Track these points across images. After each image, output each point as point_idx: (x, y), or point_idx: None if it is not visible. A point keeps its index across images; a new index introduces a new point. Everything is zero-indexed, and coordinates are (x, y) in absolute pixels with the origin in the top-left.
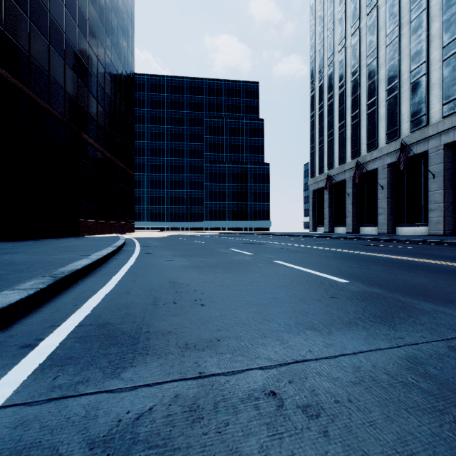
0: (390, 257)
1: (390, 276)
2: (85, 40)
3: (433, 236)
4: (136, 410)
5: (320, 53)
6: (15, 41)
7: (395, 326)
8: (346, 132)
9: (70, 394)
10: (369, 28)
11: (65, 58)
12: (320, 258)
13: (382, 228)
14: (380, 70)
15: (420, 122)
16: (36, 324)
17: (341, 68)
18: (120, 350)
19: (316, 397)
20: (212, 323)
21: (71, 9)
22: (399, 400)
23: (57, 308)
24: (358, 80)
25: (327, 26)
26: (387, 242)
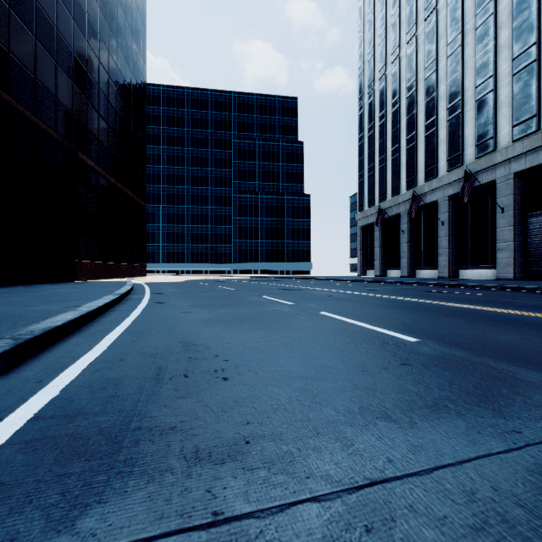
0: (460, 306)
1: (468, 331)
2: (83, 38)
3: (502, 281)
4: None
5: (370, 63)
6: None
7: (501, 411)
8: (401, 157)
9: None
10: (427, 35)
11: (56, 58)
12: (376, 309)
13: (443, 271)
14: (440, 85)
15: (486, 146)
16: None
17: (395, 81)
18: (86, 467)
19: None
20: (238, 409)
21: None
22: None
23: (10, 388)
24: (415, 96)
25: (378, 32)
26: (451, 288)
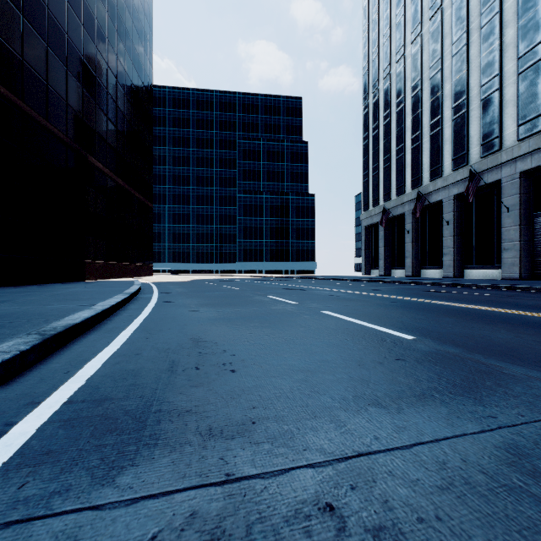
0: (461, 306)
1: (464, 330)
2: (93, 43)
3: (508, 281)
4: (132, 540)
5: (375, 63)
6: (4, 42)
7: (482, 400)
8: (405, 157)
9: (39, 513)
10: (432, 34)
11: (67, 64)
12: (377, 308)
13: (448, 271)
14: (445, 85)
15: (491, 145)
16: (10, 401)
17: (399, 81)
18: (118, 440)
19: (391, 512)
20: (245, 397)
21: (75, 5)
22: (507, 517)
23: (42, 377)
24: (419, 95)
25: (383, 32)
26: (455, 288)
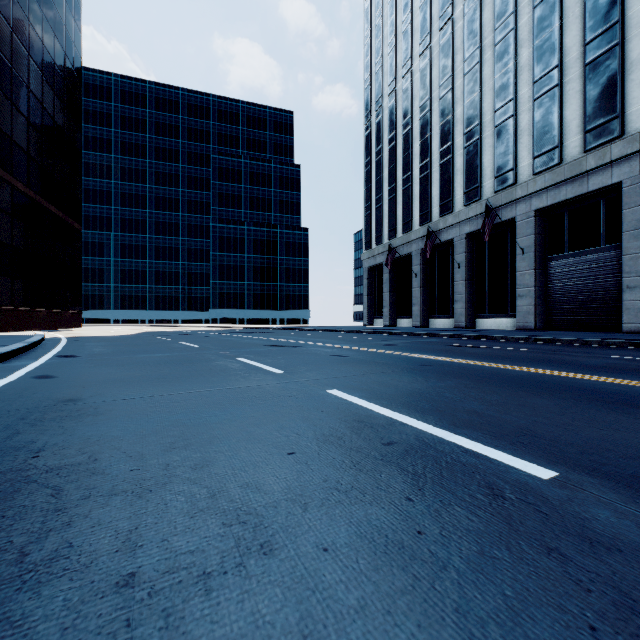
0: (523, 371)
1: (606, 433)
2: None
3: (526, 331)
4: None
5: (379, 76)
6: None
7: None
8: (413, 188)
9: None
10: (442, 47)
11: None
12: (414, 379)
13: (460, 320)
14: (457, 107)
15: (506, 179)
16: None
17: (406, 99)
18: None
19: None
20: None
21: None
22: None
23: None
24: (429, 117)
25: (387, 40)
26: (480, 340)
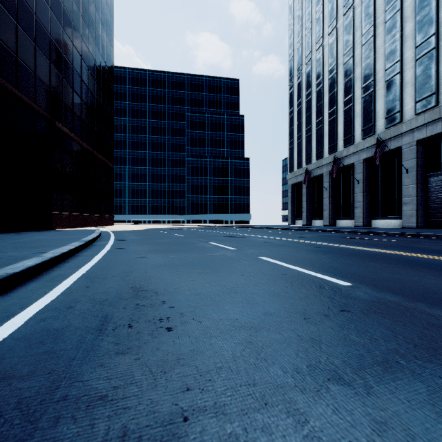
0: (379, 251)
1: (394, 275)
2: (59, 24)
3: (408, 229)
4: None
5: (299, 51)
6: None
7: None
8: (324, 128)
9: None
10: (345, 27)
11: (35, 41)
12: (308, 254)
13: (358, 221)
14: (356, 69)
15: (394, 118)
16: None
17: (319, 66)
18: None
19: None
20: (179, 369)
21: None
22: None
23: None
24: (335, 77)
25: (305, 25)
26: (367, 235)
